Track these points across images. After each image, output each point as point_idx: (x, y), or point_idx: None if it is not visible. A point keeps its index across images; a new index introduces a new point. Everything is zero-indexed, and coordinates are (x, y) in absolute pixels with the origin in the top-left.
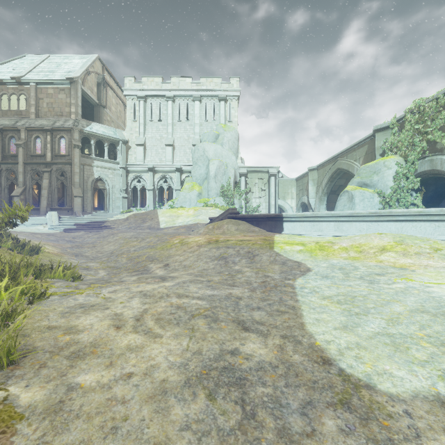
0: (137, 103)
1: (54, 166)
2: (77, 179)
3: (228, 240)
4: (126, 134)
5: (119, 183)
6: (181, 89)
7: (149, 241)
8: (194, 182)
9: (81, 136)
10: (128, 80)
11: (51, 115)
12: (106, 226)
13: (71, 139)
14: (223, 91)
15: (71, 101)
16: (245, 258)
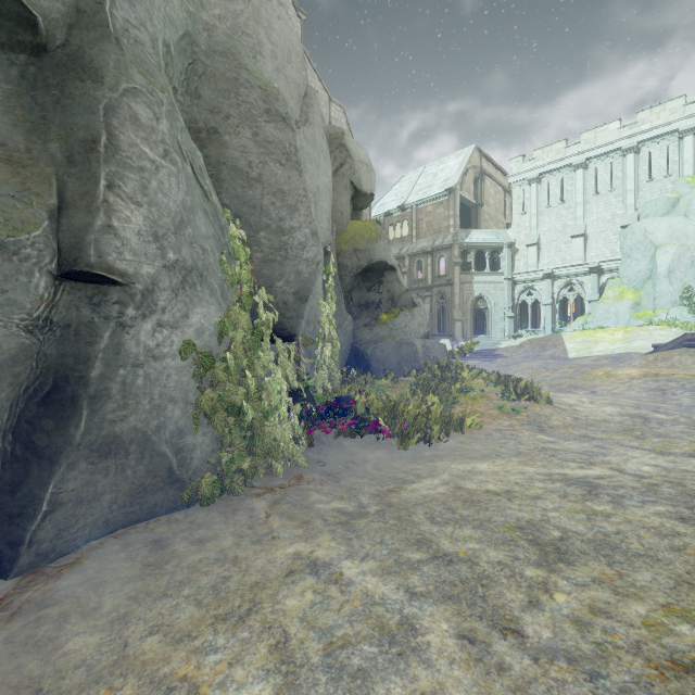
0: (526, 189)
1: (434, 289)
2: (457, 300)
3: (673, 374)
4: (511, 234)
5: (502, 300)
6: (598, 145)
7: (563, 372)
8: (624, 286)
9: (460, 251)
10: (515, 162)
11: (430, 234)
12: (497, 354)
13: (450, 257)
14: (689, 117)
15: (449, 213)
16: (690, 391)
